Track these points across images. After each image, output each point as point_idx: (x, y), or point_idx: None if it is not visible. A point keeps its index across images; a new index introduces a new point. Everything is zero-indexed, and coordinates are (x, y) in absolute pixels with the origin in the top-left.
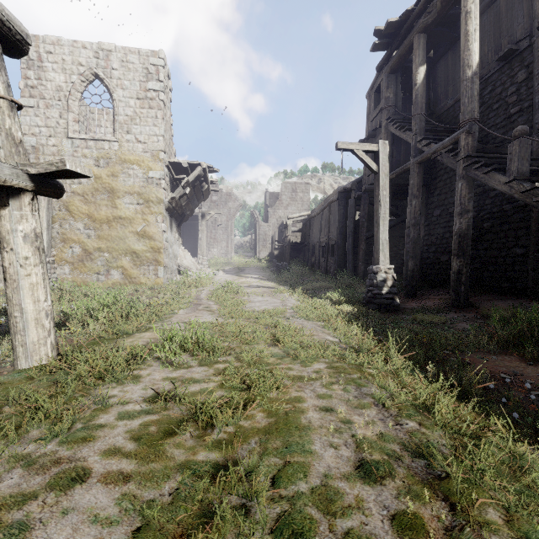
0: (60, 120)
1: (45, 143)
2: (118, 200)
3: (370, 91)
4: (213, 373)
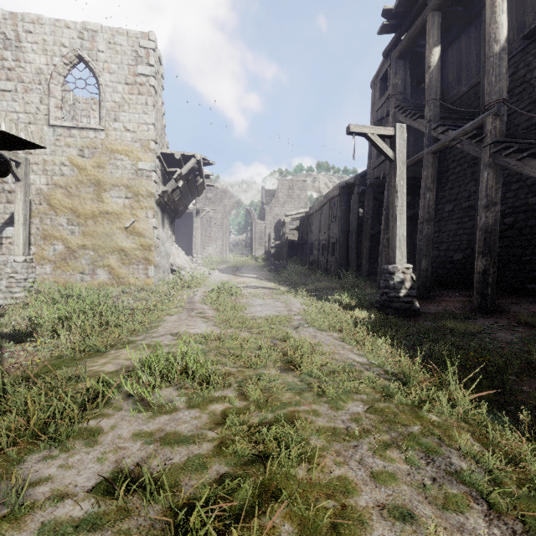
0: (40, 105)
1: None
2: (104, 193)
3: (374, 79)
4: (207, 423)
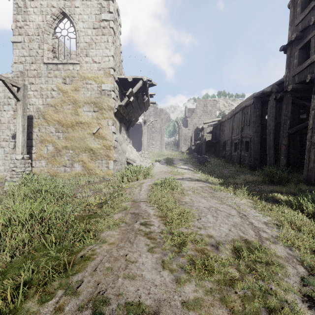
0: (38, 50)
1: (28, 68)
2: (79, 108)
3: None
4: None
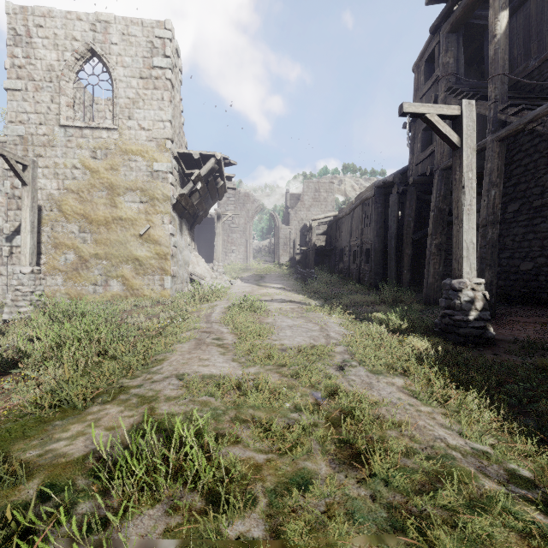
0: (51, 104)
1: (34, 132)
2: (118, 197)
3: (418, 62)
4: None
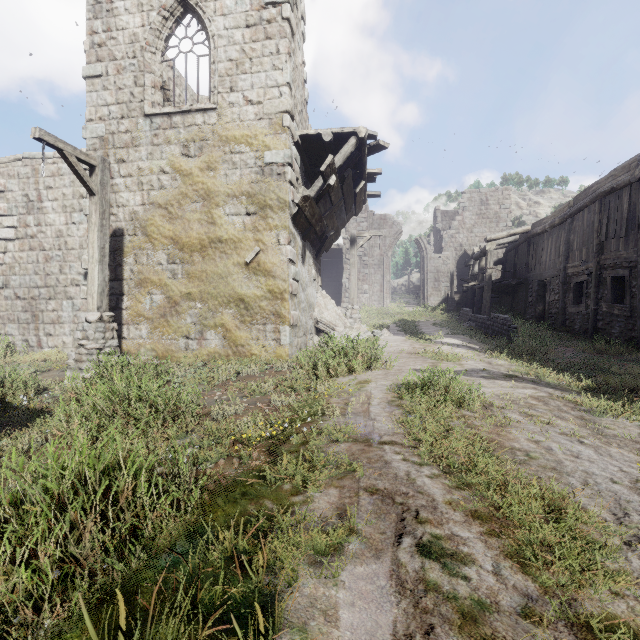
0: (134, 88)
1: (115, 130)
2: (216, 209)
3: None
4: None
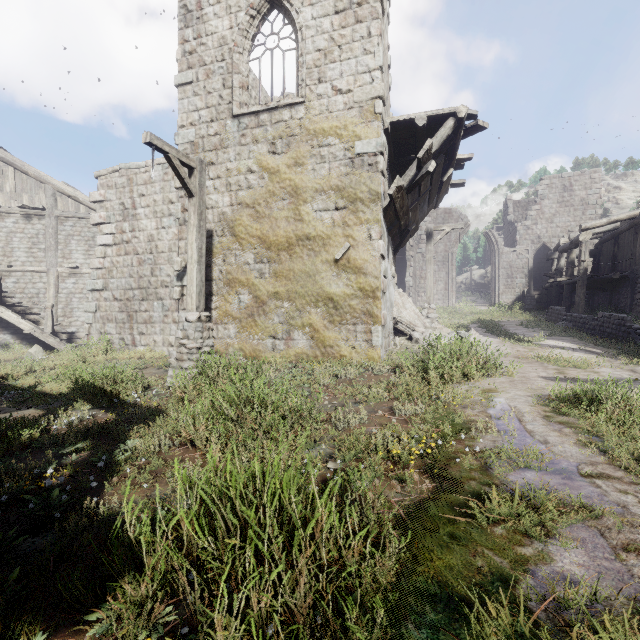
0: (223, 91)
1: (205, 134)
2: (304, 205)
3: None
4: None
